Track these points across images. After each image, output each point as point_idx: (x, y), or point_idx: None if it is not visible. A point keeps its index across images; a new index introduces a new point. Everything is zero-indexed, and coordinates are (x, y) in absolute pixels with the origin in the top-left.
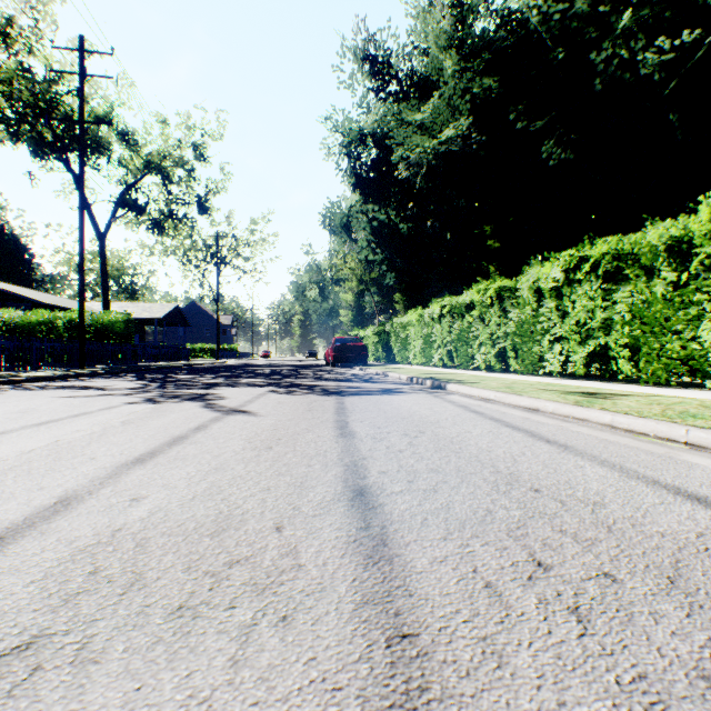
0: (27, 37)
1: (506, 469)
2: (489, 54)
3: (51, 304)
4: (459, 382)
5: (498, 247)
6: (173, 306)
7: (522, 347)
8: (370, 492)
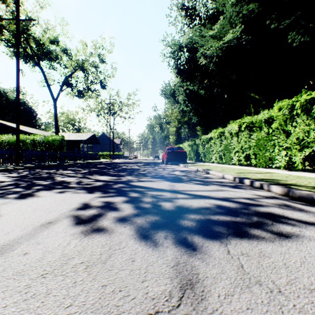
0: None
1: None
2: None
3: (33, 133)
4: None
5: (256, 98)
6: (92, 134)
7: None
8: None
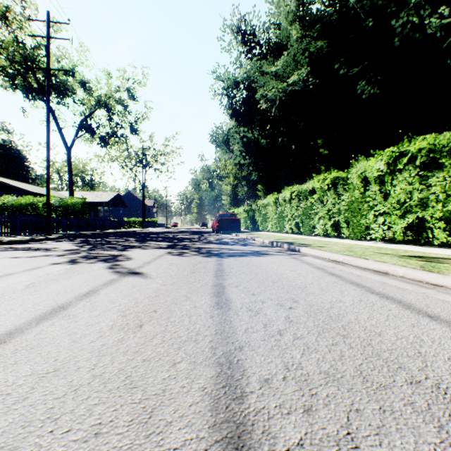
0: (19, 19)
1: (423, 375)
2: (320, 26)
3: (37, 193)
4: (309, 246)
5: (326, 153)
6: (115, 193)
7: (353, 219)
8: (252, 450)
